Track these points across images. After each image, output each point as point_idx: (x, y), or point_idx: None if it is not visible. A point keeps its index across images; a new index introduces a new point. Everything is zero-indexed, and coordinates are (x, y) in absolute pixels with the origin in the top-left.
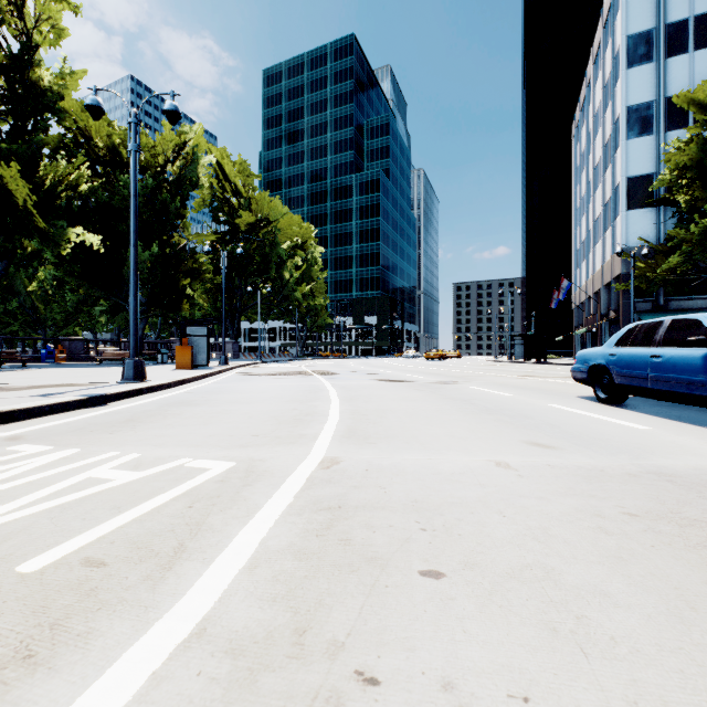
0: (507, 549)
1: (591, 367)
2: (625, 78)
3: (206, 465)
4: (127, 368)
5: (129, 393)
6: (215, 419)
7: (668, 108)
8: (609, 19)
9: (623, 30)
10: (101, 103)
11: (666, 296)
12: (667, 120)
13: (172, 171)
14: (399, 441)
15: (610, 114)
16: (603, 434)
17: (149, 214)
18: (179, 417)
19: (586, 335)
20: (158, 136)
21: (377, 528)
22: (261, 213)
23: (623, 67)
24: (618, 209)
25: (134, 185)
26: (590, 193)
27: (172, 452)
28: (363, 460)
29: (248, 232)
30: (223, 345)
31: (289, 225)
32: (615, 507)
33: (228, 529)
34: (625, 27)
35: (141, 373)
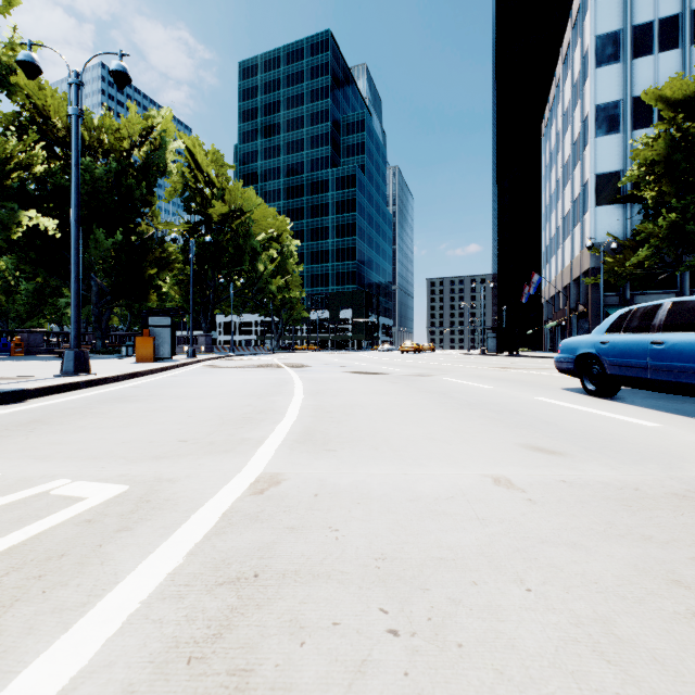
0: (556, 690)
1: (578, 356)
2: (594, 78)
3: (81, 492)
4: (67, 359)
5: (60, 388)
6: (145, 418)
7: (634, 108)
8: (578, 20)
9: (592, 30)
10: (36, 59)
11: (632, 290)
12: (633, 120)
13: (139, 157)
14: (366, 446)
15: (579, 113)
16: (611, 434)
17: (113, 200)
18: (102, 416)
19: (555, 328)
20: (123, 118)
21: (309, 632)
22: (234, 204)
23: (592, 67)
24: (586, 205)
25: (75, 153)
26: (559, 191)
27: (52, 468)
28: (315, 477)
29: (221, 223)
30: (191, 337)
31: (264, 217)
32: (694, 562)
33: (21, 647)
34: (594, 27)
35: (84, 366)
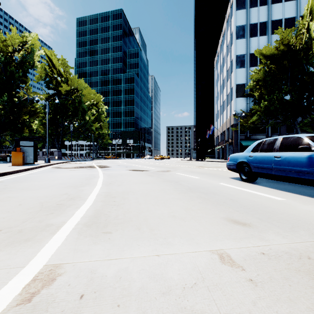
0: None
1: (238, 163)
2: (235, 43)
3: None
4: None
5: None
6: None
7: (250, 58)
8: (229, 18)
9: (234, 23)
10: None
11: (250, 133)
12: (250, 63)
13: (18, 56)
14: (132, 227)
15: (229, 58)
16: (266, 207)
17: (1, 78)
18: None
19: (219, 149)
20: (8, 35)
21: None
22: (73, 86)
23: (234, 39)
24: (232, 97)
25: None
26: (221, 90)
27: None
28: (88, 268)
29: (66, 95)
30: (47, 152)
31: (89, 93)
32: None
33: None
34: (235, 22)
35: None
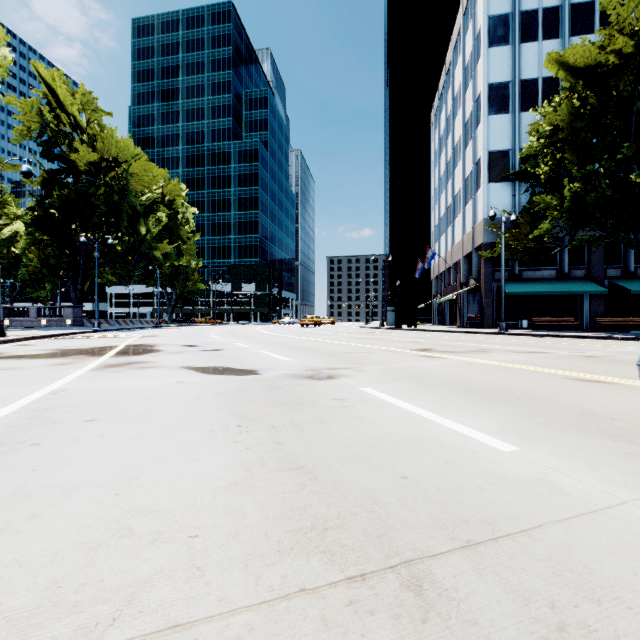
0: None
1: None
2: (487, 57)
3: None
4: None
5: None
6: None
7: (522, 90)
8: (469, 4)
9: (485, 9)
10: None
11: (520, 266)
12: (521, 102)
13: None
14: None
15: (470, 94)
16: None
17: None
18: None
19: (444, 303)
20: None
21: None
22: (108, 153)
23: (485, 45)
24: (479, 182)
25: None
26: (449, 173)
27: None
28: None
29: (90, 174)
30: None
31: (145, 172)
32: None
33: None
34: (487, 7)
35: None
